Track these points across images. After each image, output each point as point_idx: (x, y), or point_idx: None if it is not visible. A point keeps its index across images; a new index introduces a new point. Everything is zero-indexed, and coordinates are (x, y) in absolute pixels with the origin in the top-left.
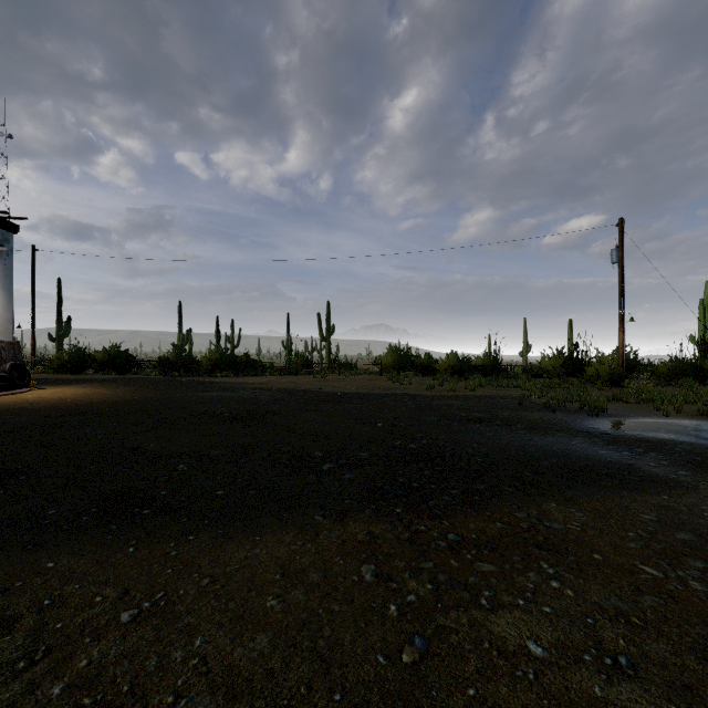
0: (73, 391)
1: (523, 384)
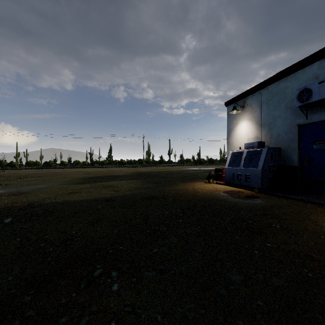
0: None
1: None
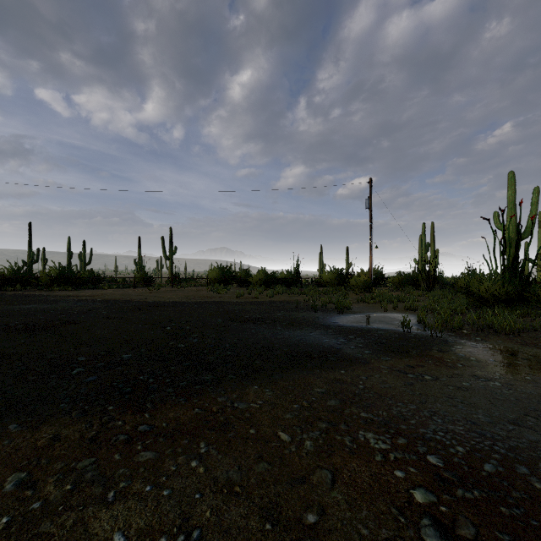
0: None
1: (308, 292)
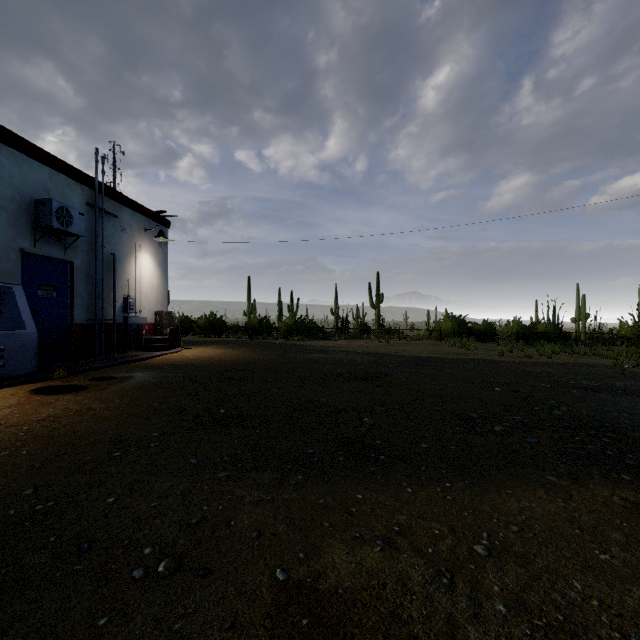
0: (212, 350)
1: (605, 352)
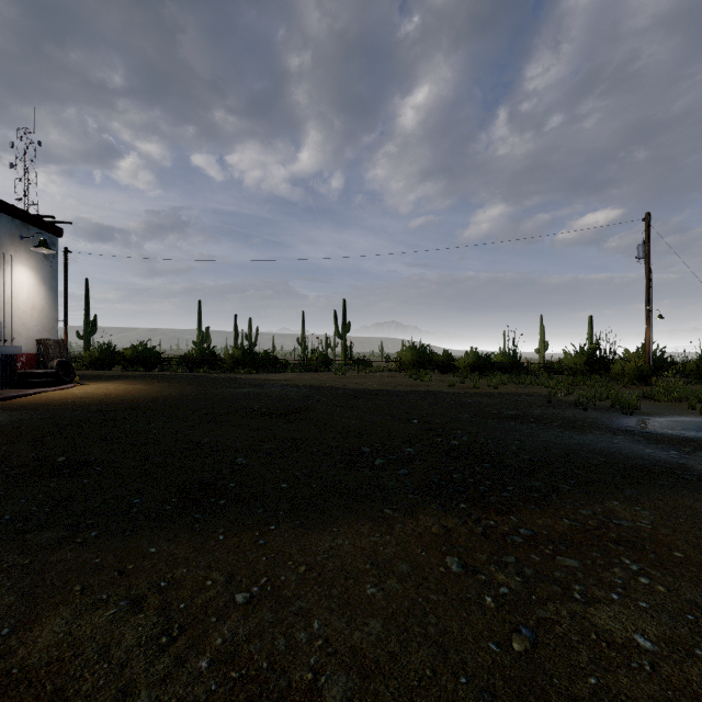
0: (115, 386)
1: (547, 381)
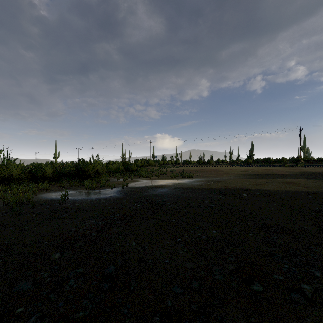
0: None
1: None
